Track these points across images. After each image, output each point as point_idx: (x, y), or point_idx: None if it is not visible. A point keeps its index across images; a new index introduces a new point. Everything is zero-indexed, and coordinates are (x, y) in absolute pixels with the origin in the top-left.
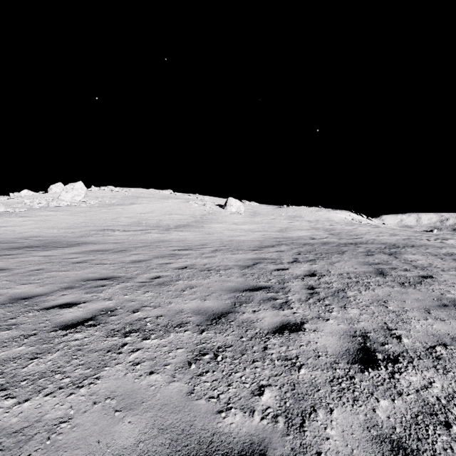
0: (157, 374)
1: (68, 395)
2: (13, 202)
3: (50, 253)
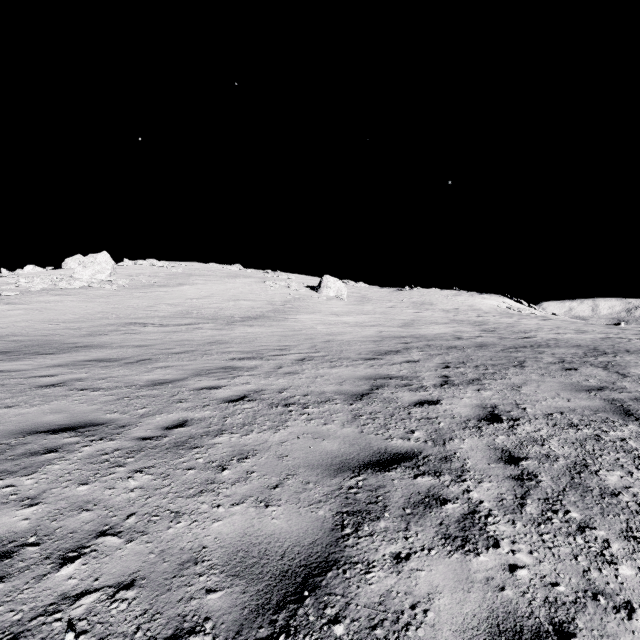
0: None
1: None
2: (4, 282)
3: (15, 365)
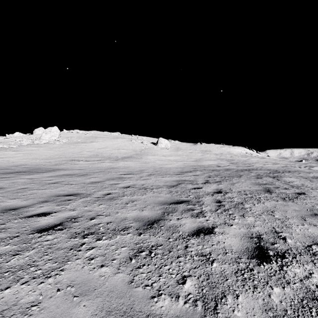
0: (106, 267)
1: (38, 284)
2: (9, 141)
3: (33, 176)
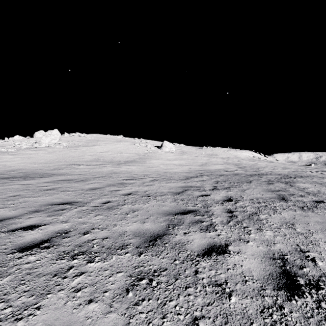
0: (96, 303)
1: None
2: (7, 144)
3: (28, 182)
